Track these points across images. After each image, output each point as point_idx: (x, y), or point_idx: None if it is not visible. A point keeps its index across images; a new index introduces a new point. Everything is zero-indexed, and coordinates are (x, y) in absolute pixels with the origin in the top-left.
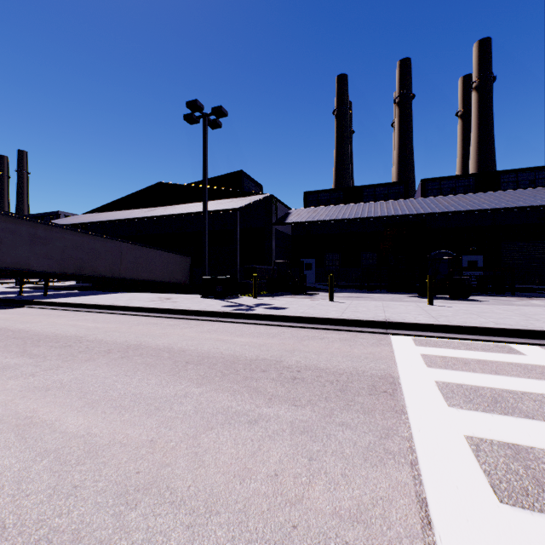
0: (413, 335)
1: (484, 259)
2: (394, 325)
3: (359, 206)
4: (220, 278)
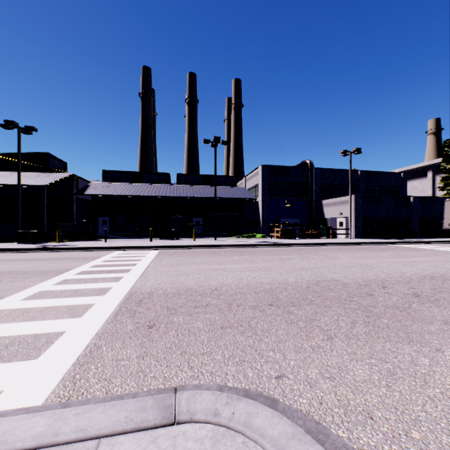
0: (125, 250)
1: (203, 220)
2: (121, 248)
3: (138, 186)
4: (33, 232)
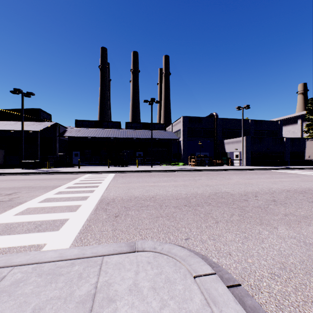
0: (93, 173)
1: (143, 153)
2: (90, 172)
3: (99, 131)
4: (31, 161)
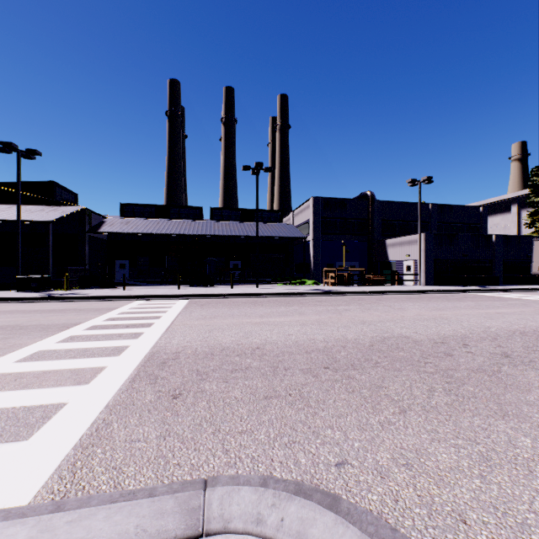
0: (148, 299)
1: (242, 263)
2: (142, 297)
3: (164, 223)
4: (35, 277)
